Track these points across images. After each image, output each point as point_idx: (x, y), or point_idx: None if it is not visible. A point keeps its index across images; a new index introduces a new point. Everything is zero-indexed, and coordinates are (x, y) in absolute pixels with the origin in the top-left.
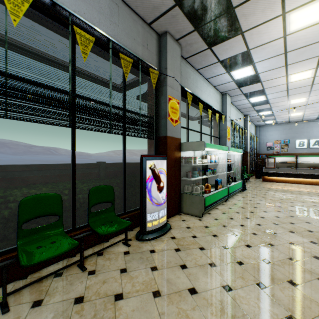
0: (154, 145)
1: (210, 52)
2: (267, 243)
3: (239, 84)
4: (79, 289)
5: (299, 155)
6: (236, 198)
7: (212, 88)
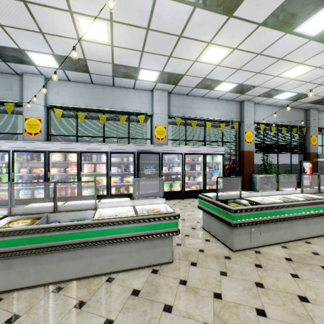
0: (302, 156)
1: None
2: None
3: None
4: None
5: None
6: None
7: None
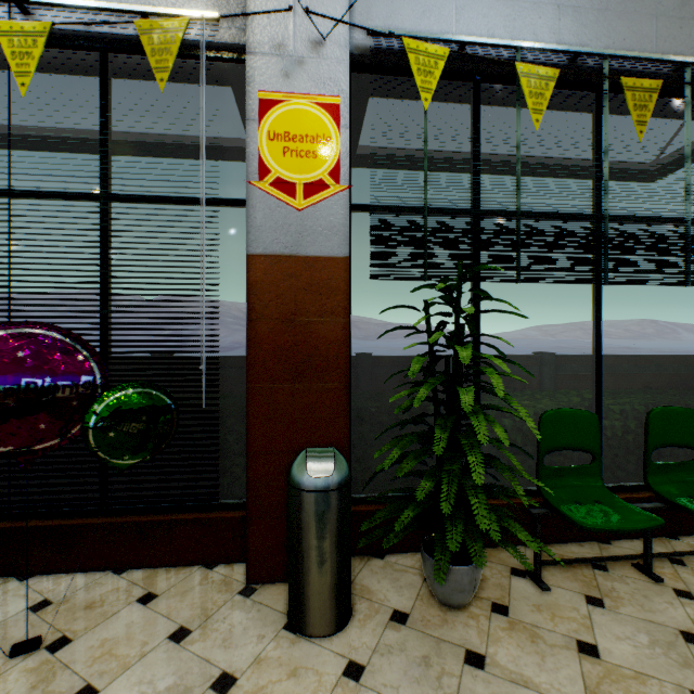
0: None
1: None
2: None
3: None
4: (674, 616)
5: None
6: None
7: None
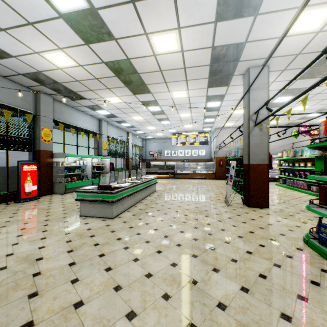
0: (33, 154)
1: (75, 102)
2: None
3: (106, 116)
4: None
5: (167, 160)
6: None
7: (88, 116)
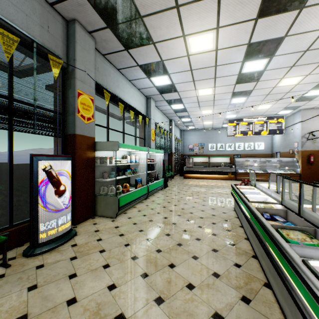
0: (61, 143)
1: (128, 54)
2: (165, 234)
3: (160, 91)
4: None
5: (211, 156)
6: (156, 195)
7: (136, 90)
